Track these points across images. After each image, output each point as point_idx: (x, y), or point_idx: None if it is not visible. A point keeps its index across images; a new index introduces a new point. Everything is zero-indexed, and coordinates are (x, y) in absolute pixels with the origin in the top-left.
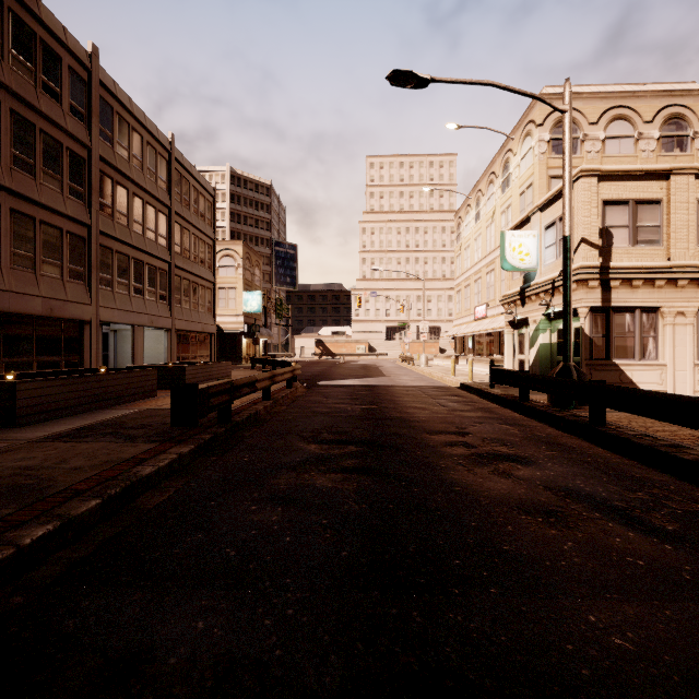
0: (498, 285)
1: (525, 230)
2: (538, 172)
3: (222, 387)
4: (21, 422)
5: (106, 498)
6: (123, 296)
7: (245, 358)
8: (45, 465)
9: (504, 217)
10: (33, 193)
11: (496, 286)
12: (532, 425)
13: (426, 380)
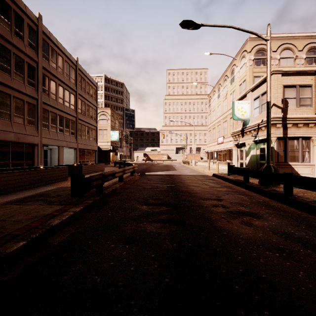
0: (229, 128)
1: (244, 101)
2: (248, 74)
3: (98, 176)
4: None
5: (29, 240)
6: (54, 132)
7: (111, 162)
8: (1, 219)
9: (231, 96)
10: (9, 83)
11: (227, 128)
12: (253, 195)
13: (196, 172)
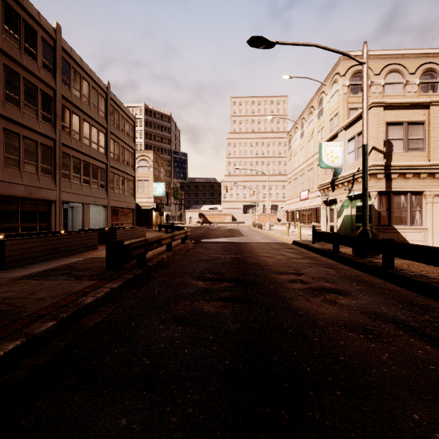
0: (315, 178)
1: (335, 142)
2: (342, 105)
3: (140, 243)
4: (7, 266)
5: (60, 320)
6: (77, 185)
7: (154, 225)
8: (20, 296)
9: (319, 135)
10: (18, 118)
11: (314, 179)
12: (344, 268)
13: (270, 239)
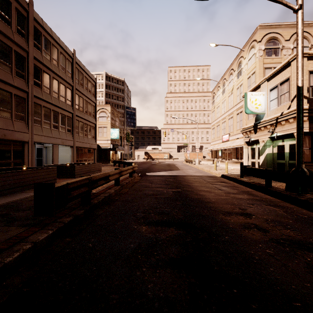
0: (235, 124)
1: (258, 92)
2: (258, 65)
3: (81, 182)
4: None
5: None
6: (47, 129)
7: (111, 160)
8: None
9: (238, 91)
10: None
11: (234, 125)
12: (288, 206)
13: (202, 172)
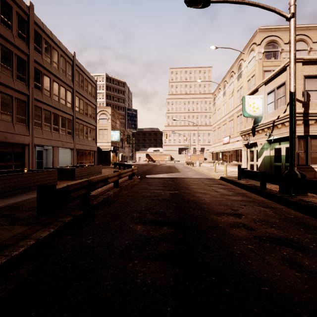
0: (235, 127)
1: (256, 95)
2: (258, 68)
3: (81, 184)
4: None
5: None
6: (48, 132)
7: (111, 163)
8: None
9: (238, 93)
10: None
11: (234, 127)
12: (278, 207)
13: (201, 174)
